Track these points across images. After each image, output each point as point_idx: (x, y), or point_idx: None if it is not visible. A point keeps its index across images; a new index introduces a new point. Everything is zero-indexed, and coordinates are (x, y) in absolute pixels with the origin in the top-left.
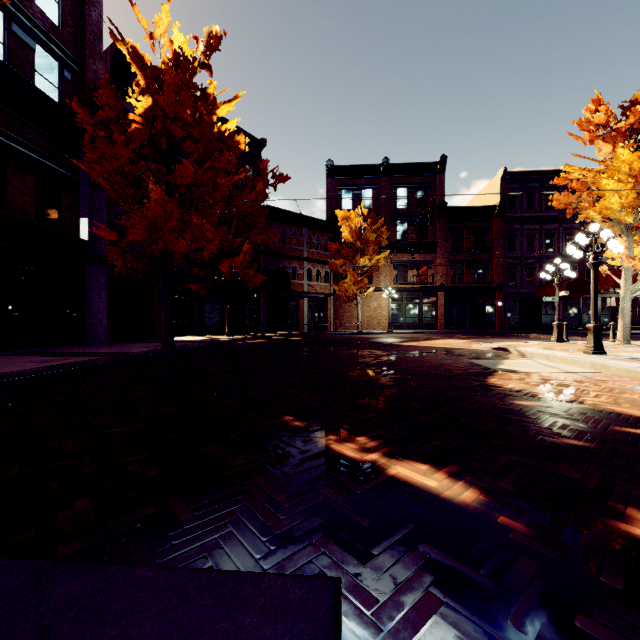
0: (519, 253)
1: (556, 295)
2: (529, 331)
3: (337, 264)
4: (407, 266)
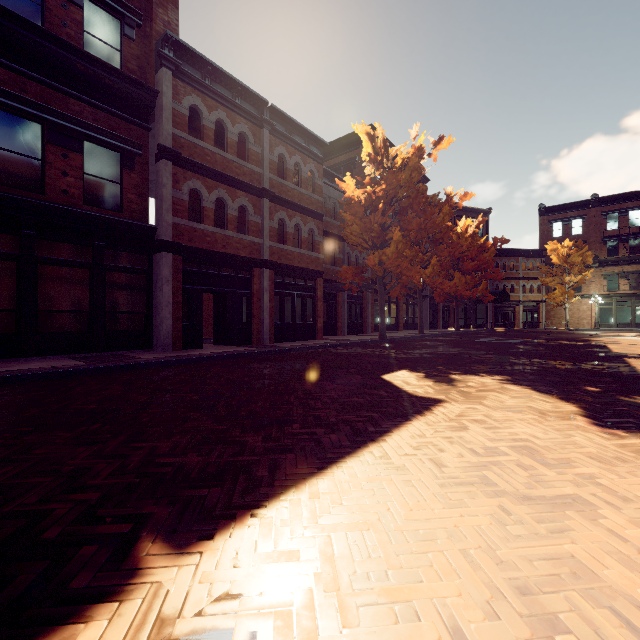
0: None
1: None
2: None
3: (546, 281)
4: (618, 276)
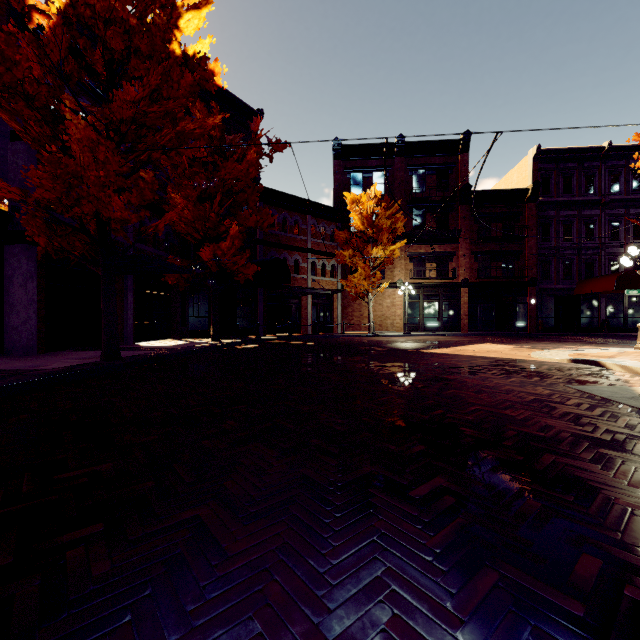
0: (554, 243)
1: None
2: (568, 333)
3: (345, 256)
4: (425, 259)
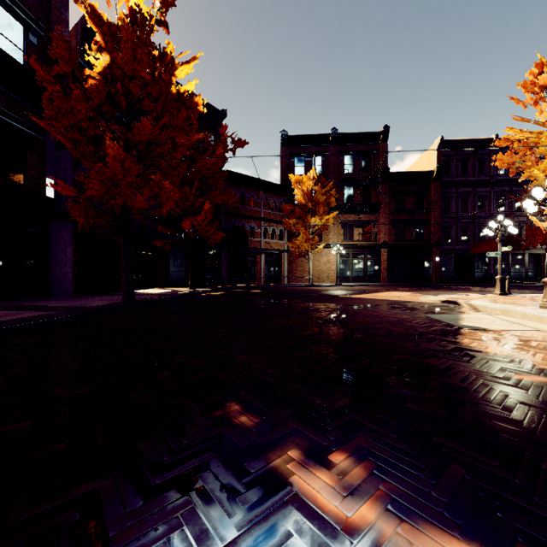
0: (454, 213)
1: (499, 250)
2: (464, 284)
3: (290, 223)
4: (353, 225)
